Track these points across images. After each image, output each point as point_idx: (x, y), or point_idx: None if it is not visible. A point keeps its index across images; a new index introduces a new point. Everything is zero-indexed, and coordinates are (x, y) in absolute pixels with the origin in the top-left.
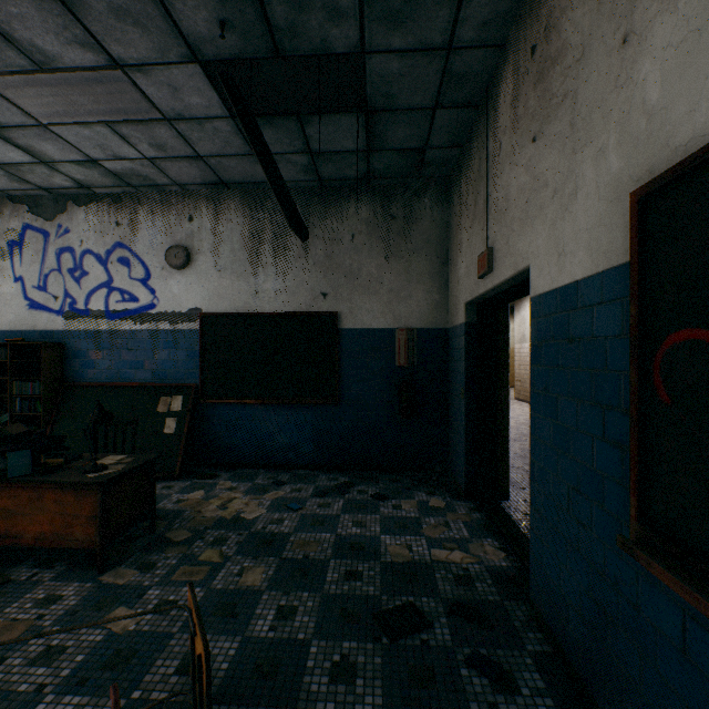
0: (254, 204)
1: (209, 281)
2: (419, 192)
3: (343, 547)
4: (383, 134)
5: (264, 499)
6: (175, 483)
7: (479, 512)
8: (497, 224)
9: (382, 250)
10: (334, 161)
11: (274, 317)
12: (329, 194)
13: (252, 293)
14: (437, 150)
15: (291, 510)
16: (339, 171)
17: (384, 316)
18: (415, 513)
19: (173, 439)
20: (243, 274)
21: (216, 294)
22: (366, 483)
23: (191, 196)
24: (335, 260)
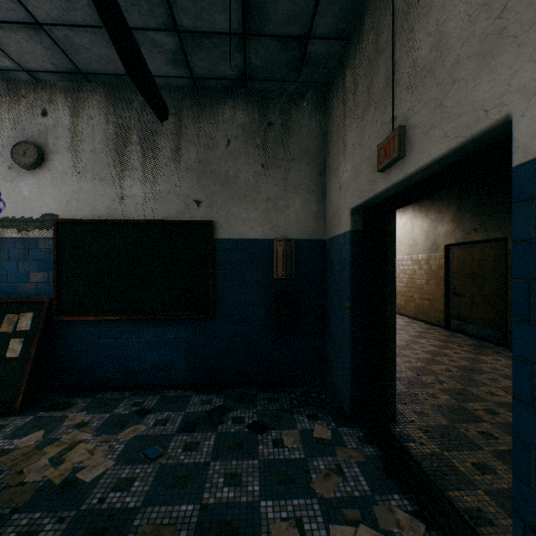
0: (119, 101)
1: (67, 184)
2: (297, 99)
3: (209, 535)
4: (262, 8)
5: (117, 440)
6: (12, 420)
7: (370, 444)
8: (416, 90)
9: (259, 158)
10: (206, 48)
11: (142, 225)
12: (203, 95)
13: (116, 198)
14: (320, 41)
15: (148, 459)
16: (213, 65)
17: (262, 226)
18: (300, 452)
19: (16, 364)
20: (106, 177)
21: (75, 198)
22: (242, 406)
23: (44, 87)
24: (209, 166)
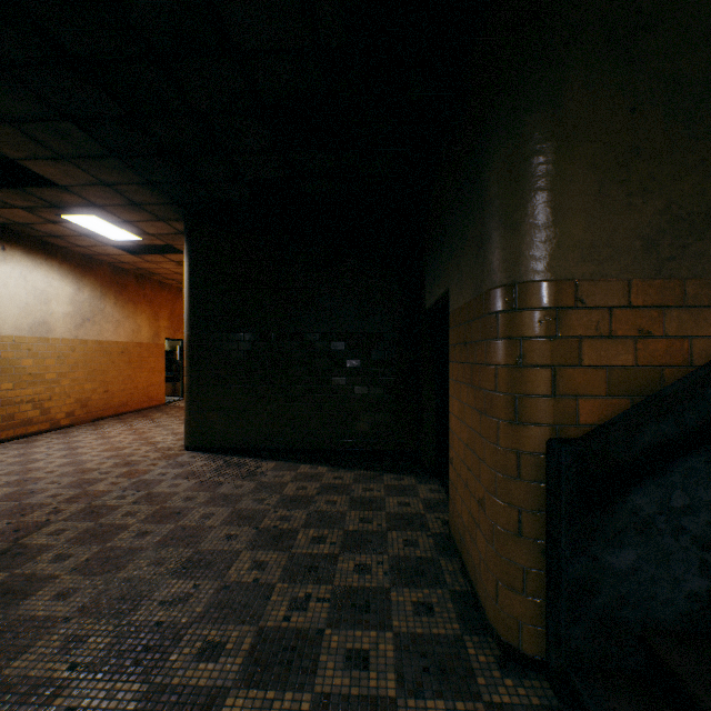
0: None
1: None
2: None
3: None
4: None
5: None
6: None
7: None
8: None
9: None
10: None
11: None
12: None
13: None
14: None
15: None
16: None
17: None
18: None
19: None
20: None
21: None
22: None
23: None
24: None
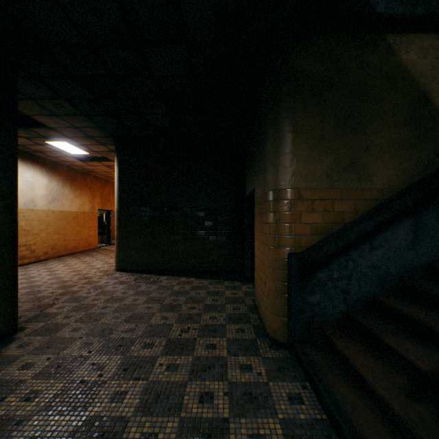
0: None
1: None
2: None
3: None
4: None
5: None
6: None
7: None
8: None
9: None
10: None
11: None
12: None
13: None
14: None
15: None
16: None
17: None
18: None
19: None
20: None
21: None
22: None
23: None
24: None
